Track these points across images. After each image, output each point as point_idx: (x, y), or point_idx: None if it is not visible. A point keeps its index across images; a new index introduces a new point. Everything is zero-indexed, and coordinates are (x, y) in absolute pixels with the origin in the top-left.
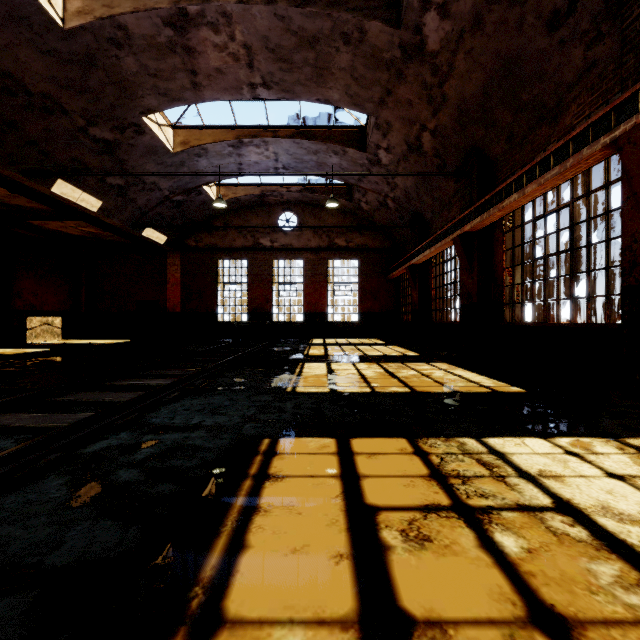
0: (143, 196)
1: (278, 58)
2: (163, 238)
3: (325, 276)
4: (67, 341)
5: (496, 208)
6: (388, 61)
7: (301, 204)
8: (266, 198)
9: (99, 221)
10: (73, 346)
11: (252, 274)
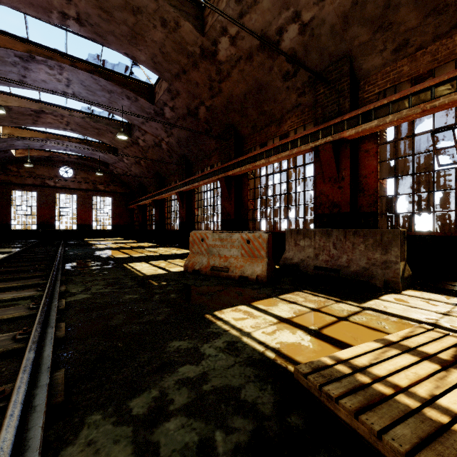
0: None
1: (81, 127)
2: None
3: (91, 205)
4: None
5: (161, 196)
6: (127, 141)
7: (76, 163)
8: (52, 158)
9: None
10: None
11: (40, 201)
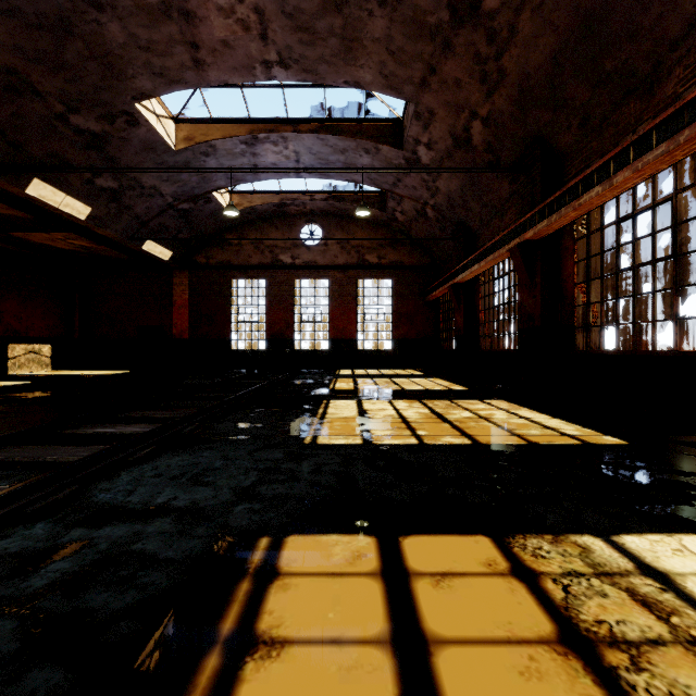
0: (142, 203)
1: (297, 26)
2: (167, 253)
3: (354, 297)
4: (56, 372)
5: (570, 207)
6: (433, 27)
7: (327, 215)
8: (286, 208)
9: (90, 232)
10: (59, 378)
11: (270, 295)
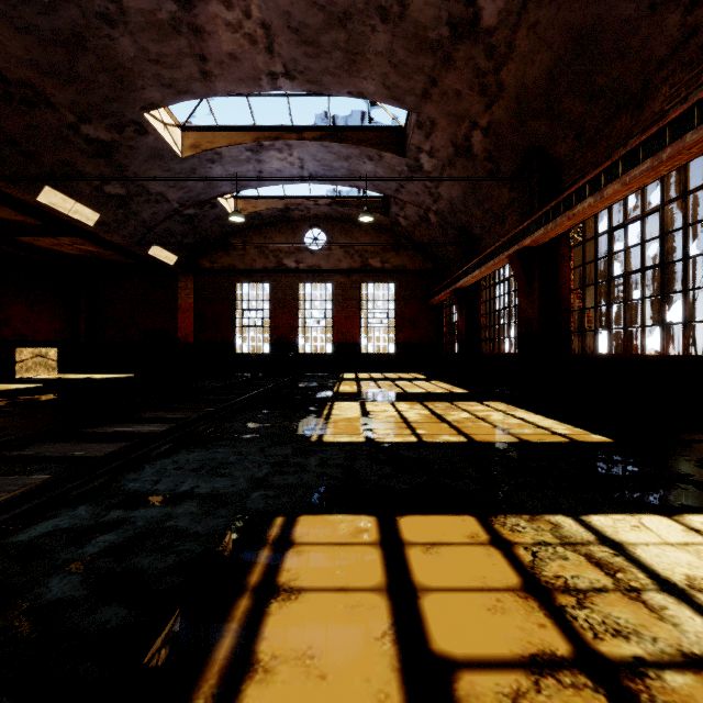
0: (148, 209)
1: (303, 40)
2: (173, 258)
3: (358, 301)
4: (63, 375)
5: (565, 216)
6: (434, 42)
7: (330, 220)
8: (290, 213)
9: (97, 237)
10: (67, 381)
11: (275, 299)
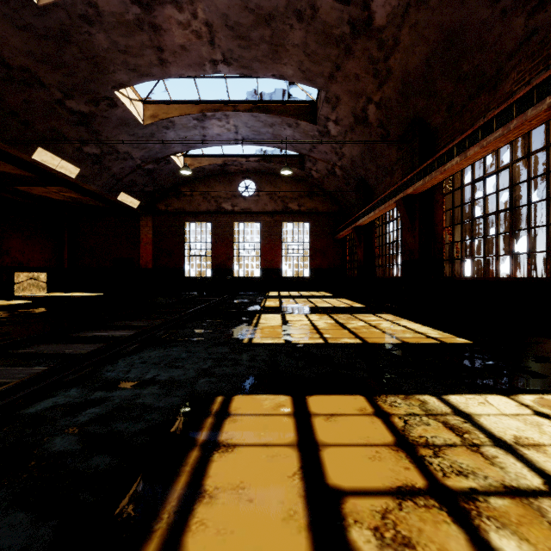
0: (117, 164)
1: (237, 35)
2: (136, 202)
3: (280, 236)
4: (51, 294)
5: (438, 171)
6: (338, 37)
7: (259, 173)
8: (228, 167)
9: (78, 187)
10: (54, 298)
11: (215, 235)
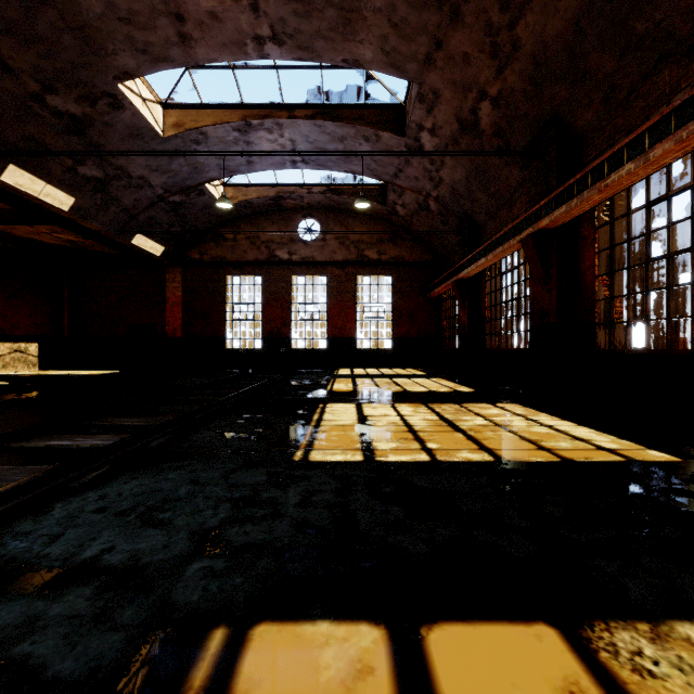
0: (130, 194)
1: None
2: (159, 248)
3: (353, 294)
4: (43, 372)
5: (594, 189)
6: None
7: (325, 209)
8: (283, 201)
9: (75, 225)
10: (42, 379)
11: (267, 292)
